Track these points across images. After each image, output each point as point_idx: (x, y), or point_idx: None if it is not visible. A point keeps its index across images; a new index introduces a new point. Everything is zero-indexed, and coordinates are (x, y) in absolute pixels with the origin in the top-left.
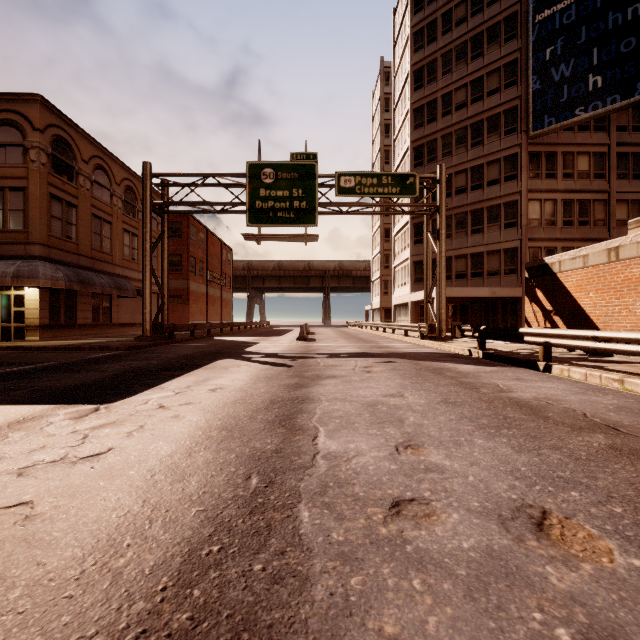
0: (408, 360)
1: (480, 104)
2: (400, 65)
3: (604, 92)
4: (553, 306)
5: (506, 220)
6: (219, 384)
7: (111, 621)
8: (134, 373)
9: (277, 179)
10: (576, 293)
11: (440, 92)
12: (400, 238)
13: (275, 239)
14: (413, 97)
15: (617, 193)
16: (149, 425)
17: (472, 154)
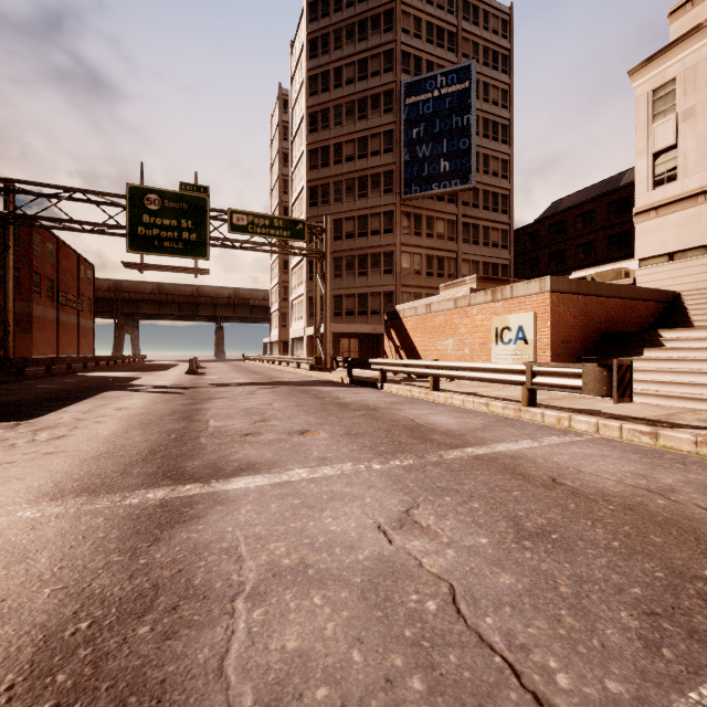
0: (289, 386)
1: (365, 161)
2: (297, 101)
3: (450, 176)
4: (400, 343)
5: (385, 267)
6: (120, 406)
7: (129, 460)
8: (17, 404)
9: (163, 207)
10: (412, 334)
11: (332, 141)
12: (297, 272)
13: (161, 269)
14: (308, 138)
15: (463, 254)
16: (81, 426)
17: (359, 204)
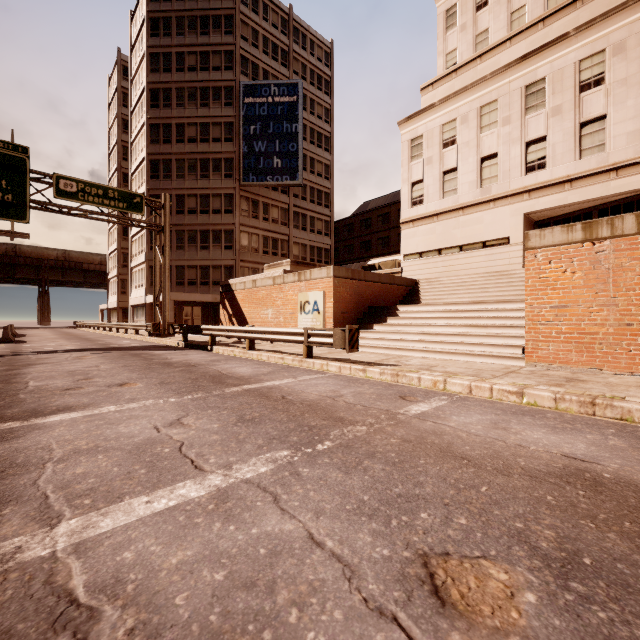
0: (121, 351)
1: (207, 145)
2: (138, 73)
3: (282, 171)
4: (233, 311)
5: (226, 243)
6: None
7: None
8: None
9: None
10: (242, 304)
11: (175, 120)
12: (138, 241)
13: None
14: (150, 112)
15: (294, 237)
16: None
17: (201, 184)
